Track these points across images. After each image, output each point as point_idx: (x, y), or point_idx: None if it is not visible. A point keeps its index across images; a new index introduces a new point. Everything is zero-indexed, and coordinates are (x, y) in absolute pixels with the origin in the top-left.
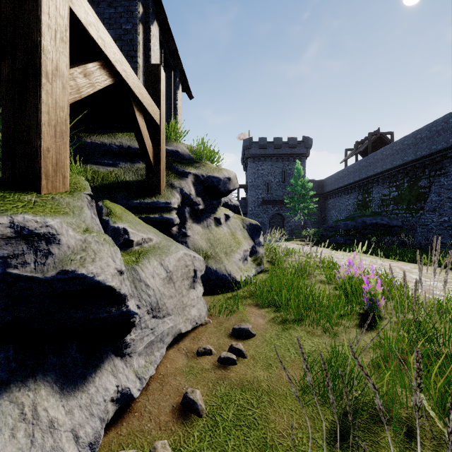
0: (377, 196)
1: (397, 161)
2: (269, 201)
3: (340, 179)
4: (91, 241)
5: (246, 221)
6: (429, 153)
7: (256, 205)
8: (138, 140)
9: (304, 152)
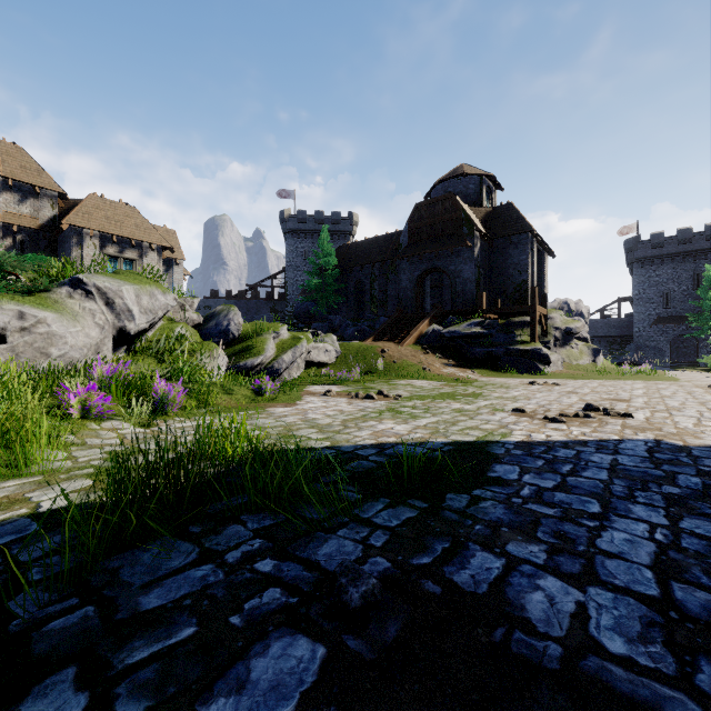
0: None
1: None
2: (669, 318)
3: None
4: (545, 350)
5: (591, 347)
6: None
7: (645, 325)
8: (541, 323)
9: None
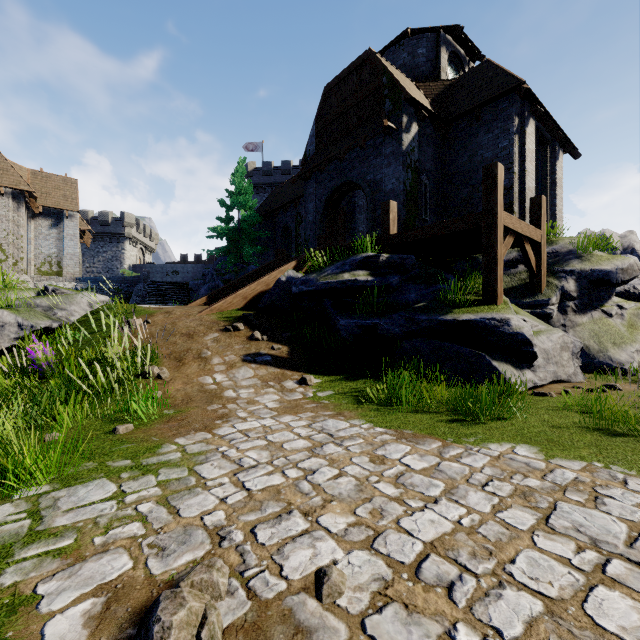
0: None
1: None
2: None
3: None
4: (520, 323)
5: None
6: None
7: None
8: (525, 259)
9: None
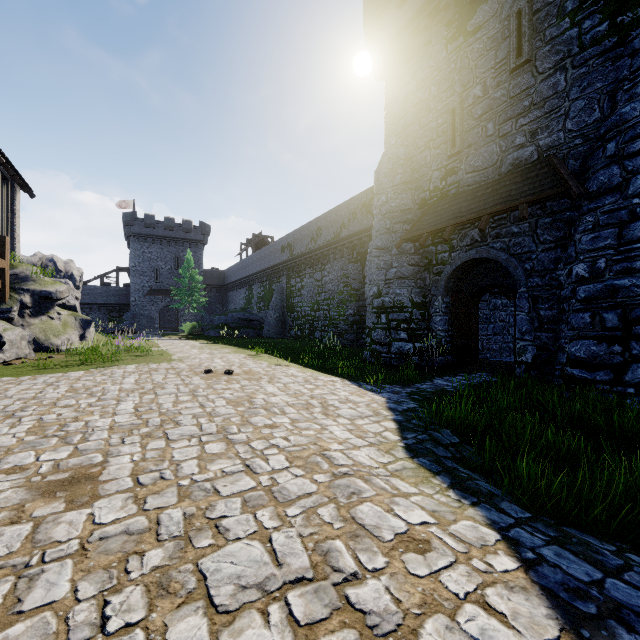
0: (256, 294)
1: (262, 266)
2: (159, 291)
3: (235, 273)
4: None
5: (80, 317)
6: (274, 265)
7: (141, 295)
8: None
9: (201, 239)
